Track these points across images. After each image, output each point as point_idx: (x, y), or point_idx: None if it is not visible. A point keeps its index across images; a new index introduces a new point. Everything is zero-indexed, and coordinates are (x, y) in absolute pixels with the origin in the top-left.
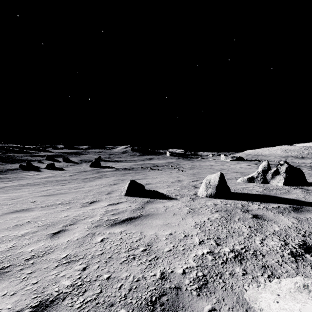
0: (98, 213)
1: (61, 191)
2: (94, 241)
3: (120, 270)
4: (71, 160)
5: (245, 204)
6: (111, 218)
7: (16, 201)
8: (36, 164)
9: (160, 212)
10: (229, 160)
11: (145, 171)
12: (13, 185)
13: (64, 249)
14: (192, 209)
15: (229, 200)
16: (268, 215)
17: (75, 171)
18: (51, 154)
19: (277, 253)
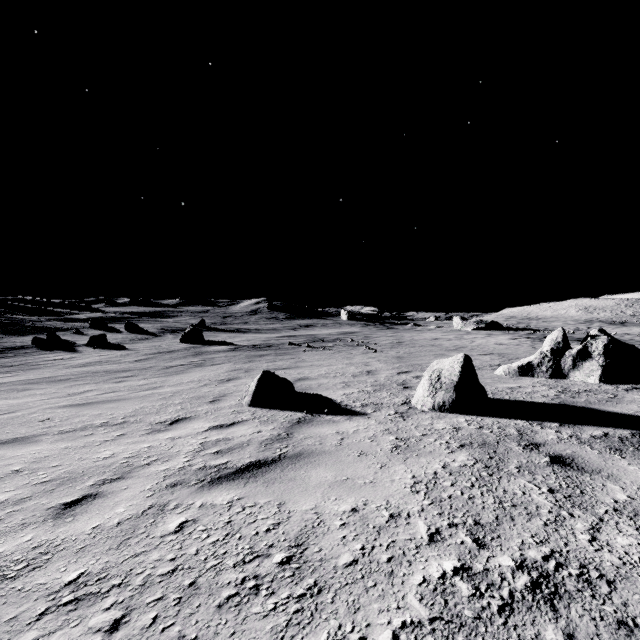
0: (184, 449)
1: (111, 396)
2: (161, 530)
3: (215, 632)
4: (142, 329)
5: (525, 427)
6: (212, 463)
7: (7, 419)
8: (69, 337)
9: (327, 448)
10: (472, 329)
11: (296, 351)
12: (13, 381)
13: (77, 554)
14: (403, 440)
15: (485, 417)
16: (588, 458)
17: (149, 352)
18: (103, 316)
19: None
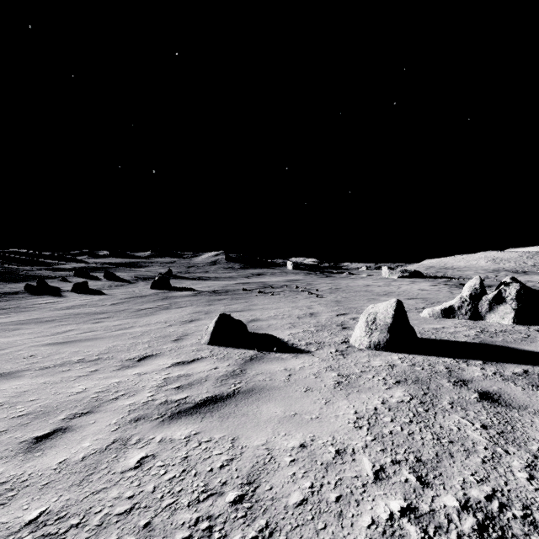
0: (149, 384)
1: (89, 335)
2: (122, 465)
3: None
4: (119, 277)
5: (452, 364)
6: (173, 398)
7: None
8: (56, 284)
9: (276, 384)
10: (398, 277)
11: (249, 296)
12: (6, 322)
13: (41, 490)
14: (345, 376)
15: (416, 355)
16: (514, 394)
17: (124, 297)
18: (85, 266)
19: None
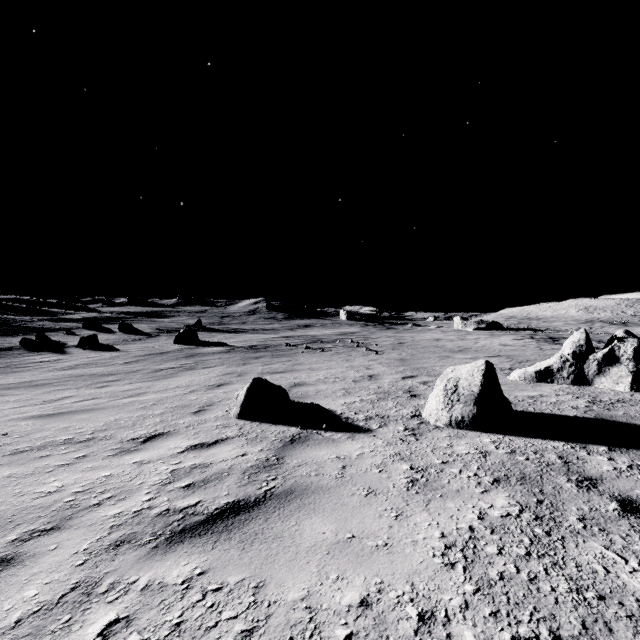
0: (150, 479)
1: (88, 404)
2: None
3: None
4: (137, 329)
5: (567, 451)
6: (178, 505)
7: None
8: (60, 337)
9: (325, 482)
10: (472, 329)
11: (294, 353)
12: None
13: None
14: (420, 470)
15: (514, 436)
16: None
17: (141, 354)
18: (97, 316)
19: None
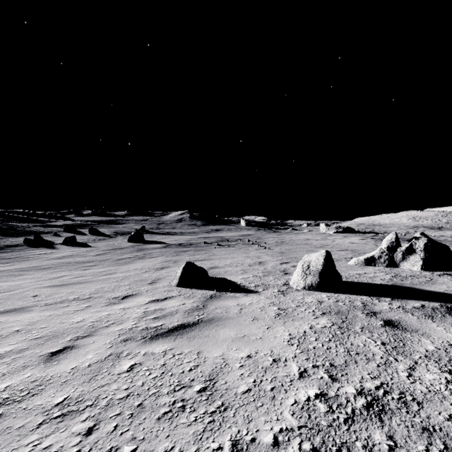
0: (132, 315)
1: (80, 279)
2: (118, 370)
3: (156, 435)
4: (101, 232)
5: (367, 300)
6: (151, 325)
7: (8, 295)
8: (50, 238)
9: (231, 315)
10: (333, 232)
11: (209, 248)
12: (11, 269)
13: (62, 385)
14: (283, 310)
15: (340, 294)
16: (410, 322)
17: (106, 249)
18: (73, 223)
19: (443, 399)
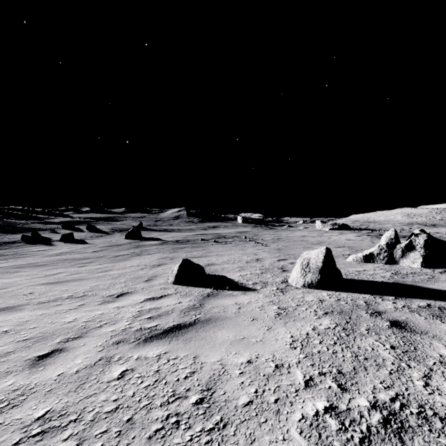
0: (126, 315)
1: (75, 276)
2: (107, 377)
3: None
4: (99, 229)
5: (370, 299)
6: (146, 326)
7: (1, 293)
8: (47, 235)
9: (229, 315)
10: (329, 229)
11: (206, 245)
12: (7, 266)
13: (45, 395)
14: (283, 309)
15: (341, 292)
16: (418, 322)
17: (103, 245)
18: (71, 220)
19: None
